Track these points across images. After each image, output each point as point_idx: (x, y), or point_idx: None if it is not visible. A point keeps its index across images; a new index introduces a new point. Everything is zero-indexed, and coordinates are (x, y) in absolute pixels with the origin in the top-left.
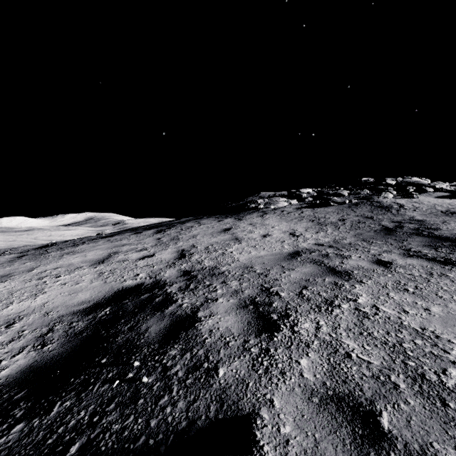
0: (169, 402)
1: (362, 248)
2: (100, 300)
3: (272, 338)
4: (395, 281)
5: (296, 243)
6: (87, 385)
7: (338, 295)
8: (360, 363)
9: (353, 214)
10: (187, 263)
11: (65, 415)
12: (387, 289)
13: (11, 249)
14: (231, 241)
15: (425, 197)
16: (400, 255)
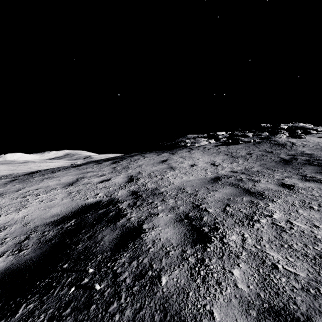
0: (117, 309)
1: (267, 174)
2: (67, 213)
3: (205, 248)
4: (300, 200)
5: (216, 170)
6: (49, 288)
7: (256, 211)
8: (287, 275)
9: (257, 149)
10: (135, 186)
11: (27, 317)
12: (295, 207)
13: (6, 175)
14: (167, 169)
15: (310, 137)
16: (299, 180)
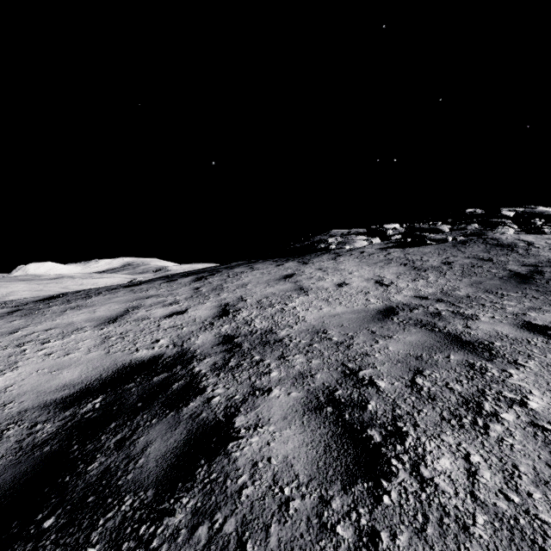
0: None
1: (490, 303)
2: (91, 382)
3: (379, 495)
4: None
5: (386, 295)
6: None
7: (485, 390)
8: None
9: (462, 255)
10: (230, 324)
11: None
12: None
13: (5, 302)
14: (293, 292)
15: None
16: None
